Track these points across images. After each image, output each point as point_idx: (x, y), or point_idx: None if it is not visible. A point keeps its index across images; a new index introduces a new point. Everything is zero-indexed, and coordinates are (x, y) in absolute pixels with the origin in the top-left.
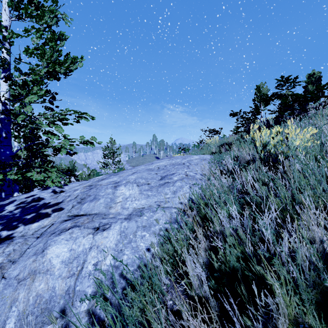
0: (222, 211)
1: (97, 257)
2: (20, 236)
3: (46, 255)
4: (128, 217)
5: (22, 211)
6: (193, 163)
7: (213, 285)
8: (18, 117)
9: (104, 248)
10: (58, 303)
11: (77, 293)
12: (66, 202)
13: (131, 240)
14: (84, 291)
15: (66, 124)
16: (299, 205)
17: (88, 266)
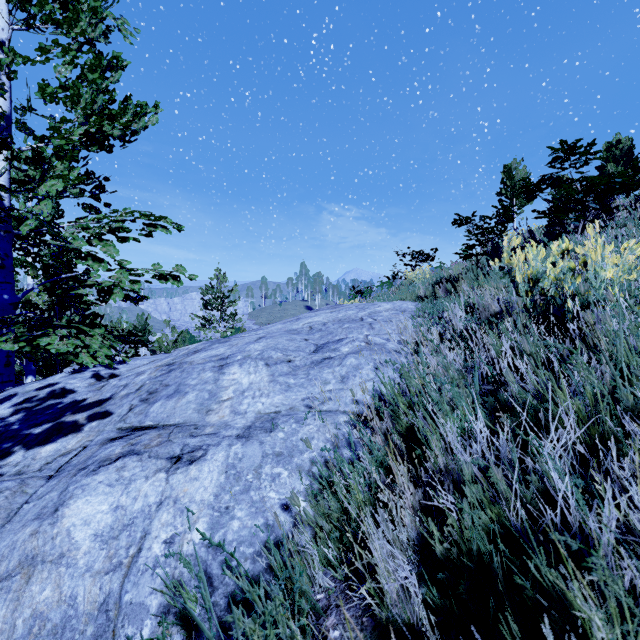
0: (449, 424)
1: (173, 523)
2: (14, 473)
3: (61, 521)
4: (244, 433)
5: (26, 419)
6: (381, 318)
7: (434, 599)
8: (22, 224)
9: (189, 503)
10: (81, 634)
11: (126, 610)
12: (118, 399)
13: (250, 484)
14: (142, 605)
15: (125, 239)
16: (627, 413)
17: (154, 546)
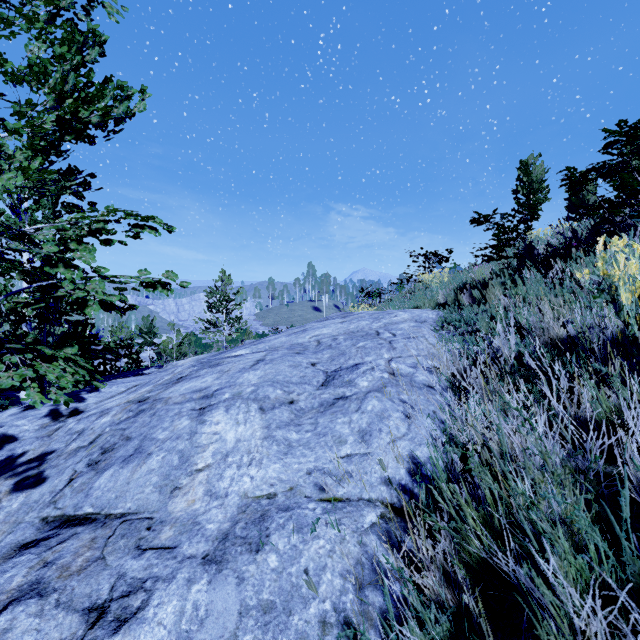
0: (587, 601)
1: None
2: None
3: None
4: (216, 552)
5: None
6: (400, 332)
7: None
8: None
9: None
10: None
11: None
12: (62, 458)
13: None
14: None
15: (107, 242)
16: None
17: None
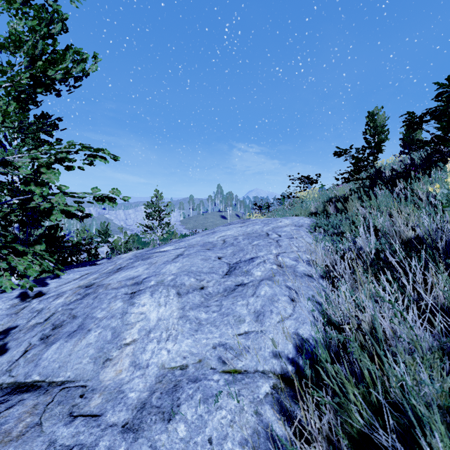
0: None
1: None
2: None
3: None
4: (134, 421)
5: None
6: (284, 233)
7: None
8: None
9: None
10: None
11: None
12: (23, 332)
13: None
14: None
15: (69, 168)
16: None
17: None
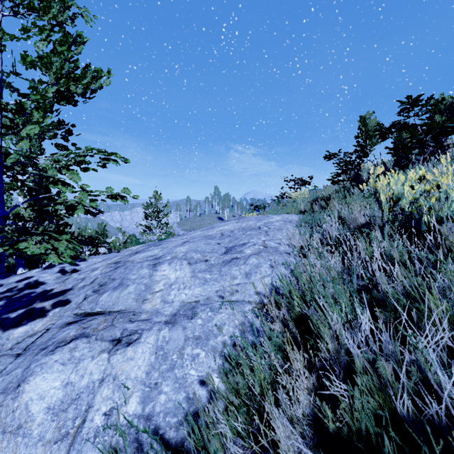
0: (335, 316)
1: (112, 398)
2: None
3: (21, 396)
4: (171, 320)
5: (6, 305)
6: (273, 227)
7: None
8: (8, 158)
9: (126, 380)
10: None
11: None
12: (76, 290)
13: (175, 363)
14: None
15: (86, 169)
16: None
17: (95, 418)
